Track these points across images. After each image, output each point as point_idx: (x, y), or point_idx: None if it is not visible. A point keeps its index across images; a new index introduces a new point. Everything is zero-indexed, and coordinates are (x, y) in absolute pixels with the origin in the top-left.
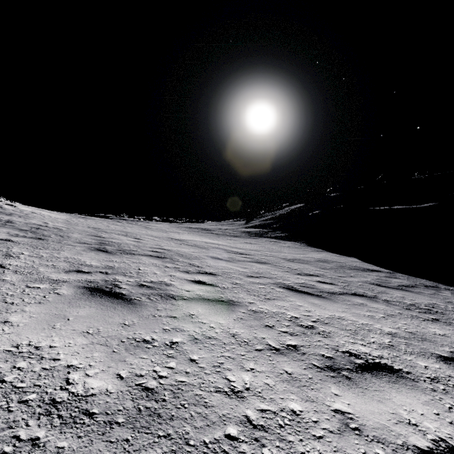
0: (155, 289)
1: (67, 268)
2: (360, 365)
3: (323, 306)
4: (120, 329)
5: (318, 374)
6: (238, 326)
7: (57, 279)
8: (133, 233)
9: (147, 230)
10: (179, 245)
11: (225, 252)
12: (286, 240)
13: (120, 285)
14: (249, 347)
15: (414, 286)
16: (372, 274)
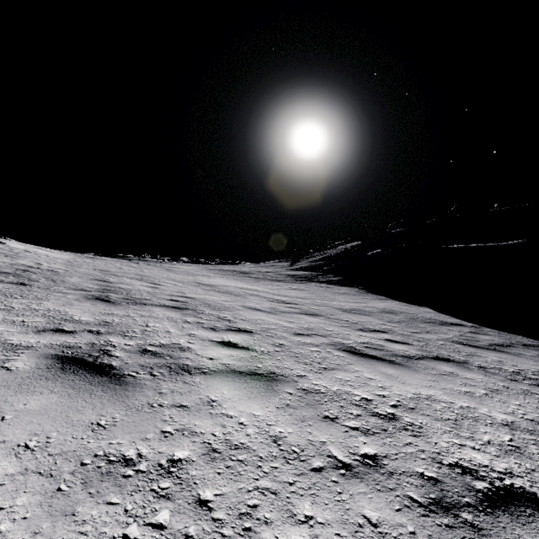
0: (163, 357)
1: (42, 326)
2: (484, 495)
3: (401, 379)
4: (87, 436)
5: (423, 523)
6: (283, 420)
7: (18, 344)
8: (151, 277)
9: (170, 273)
10: (207, 291)
11: (265, 301)
12: (341, 285)
13: (113, 351)
14: (301, 465)
15: (510, 345)
16: (453, 328)
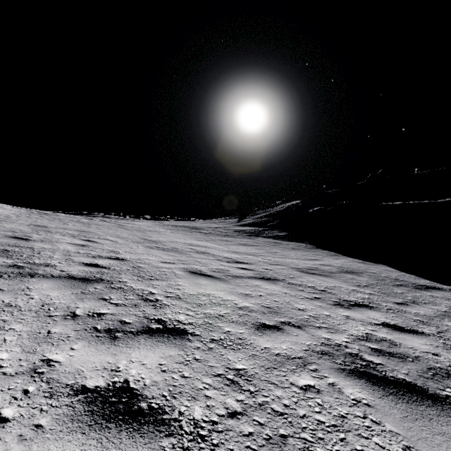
0: None
1: None
2: None
3: None
4: None
5: None
6: None
7: None
8: (92, 233)
9: (119, 229)
10: (149, 249)
11: (213, 260)
12: (288, 240)
13: None
14: None
15: None
16: (436, 294)
